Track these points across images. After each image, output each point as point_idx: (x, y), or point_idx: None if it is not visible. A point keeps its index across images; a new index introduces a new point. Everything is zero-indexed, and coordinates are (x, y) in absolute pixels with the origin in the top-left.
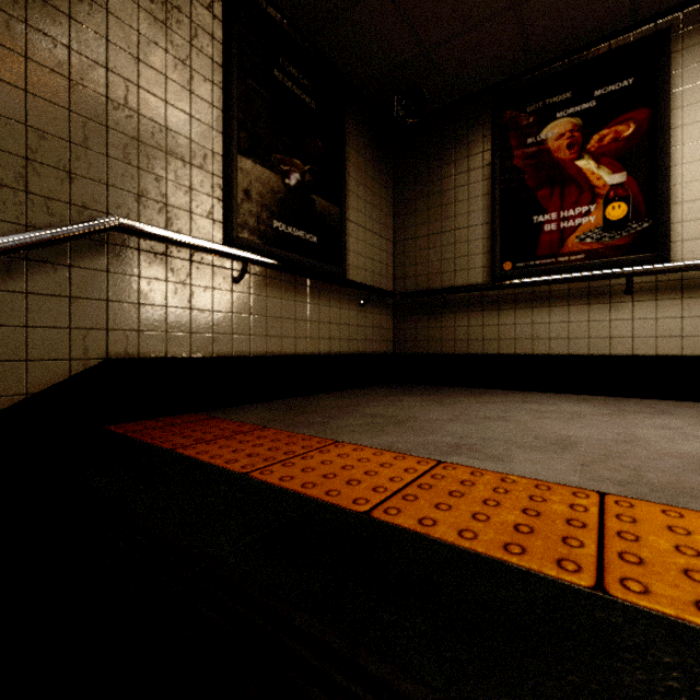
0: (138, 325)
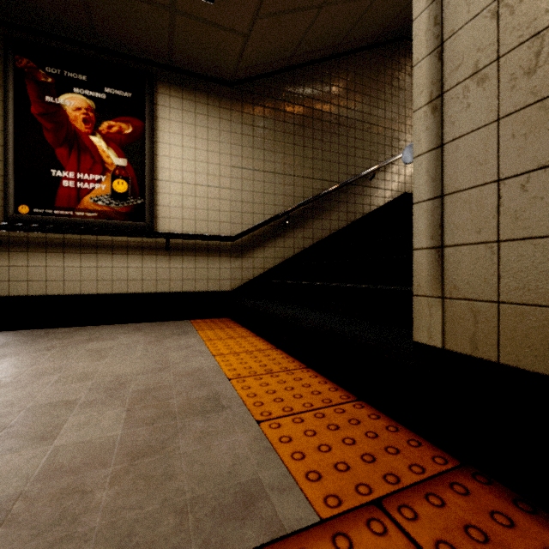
0: (411, 183)
